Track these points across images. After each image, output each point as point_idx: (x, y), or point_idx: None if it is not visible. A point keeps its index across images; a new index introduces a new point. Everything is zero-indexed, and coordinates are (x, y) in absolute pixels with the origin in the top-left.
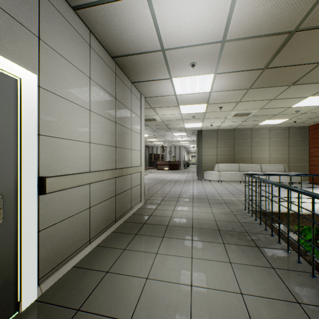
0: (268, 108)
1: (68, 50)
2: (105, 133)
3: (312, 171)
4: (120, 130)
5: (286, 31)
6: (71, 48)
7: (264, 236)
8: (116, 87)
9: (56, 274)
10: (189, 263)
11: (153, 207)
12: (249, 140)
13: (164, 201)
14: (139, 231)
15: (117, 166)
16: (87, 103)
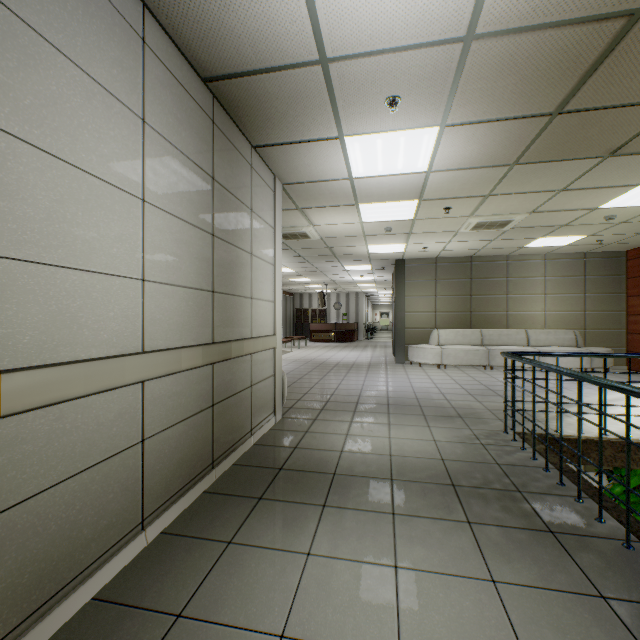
0: (549, 210)
1: (76, 38)
2: (185, 259)
3: (633, 344)
4: (224, 253)
5: (622, 9)
6: (87, 35)
7: (561, 502)
8: (214, 154)
9: (38, 631)
10: (389, 585)
11: (302, 426)
12: (502, 280)
13: (325, 411)
14: (267, 490)
15: (217, 336)
16: (137, 182)
